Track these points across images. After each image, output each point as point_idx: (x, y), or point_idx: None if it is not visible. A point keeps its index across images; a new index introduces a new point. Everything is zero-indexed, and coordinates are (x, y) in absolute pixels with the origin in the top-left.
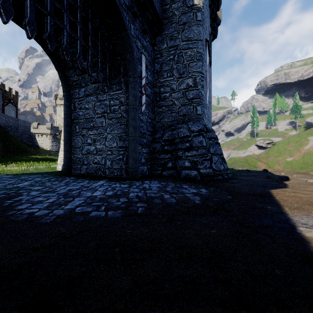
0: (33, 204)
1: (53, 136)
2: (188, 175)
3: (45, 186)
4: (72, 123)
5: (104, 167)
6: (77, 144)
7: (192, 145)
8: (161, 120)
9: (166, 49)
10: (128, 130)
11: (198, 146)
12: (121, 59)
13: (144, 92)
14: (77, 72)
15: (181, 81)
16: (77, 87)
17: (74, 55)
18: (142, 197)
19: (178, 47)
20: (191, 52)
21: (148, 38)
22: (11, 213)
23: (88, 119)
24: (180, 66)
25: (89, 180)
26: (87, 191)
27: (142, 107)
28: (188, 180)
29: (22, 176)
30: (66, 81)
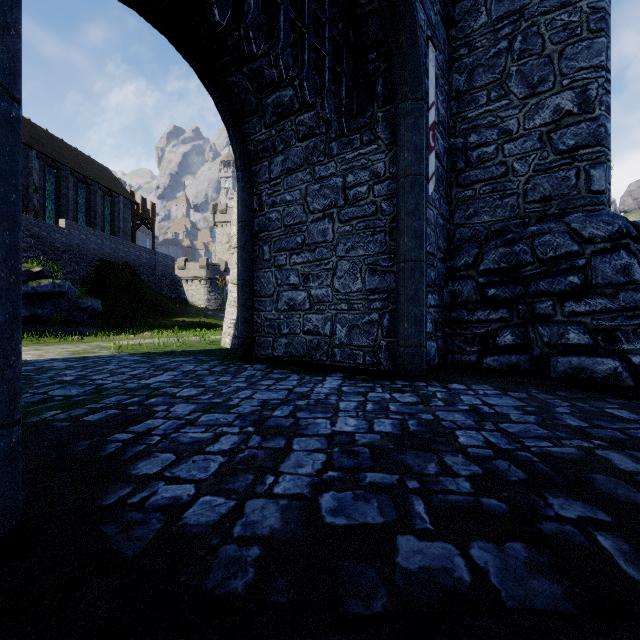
0: (178, 457)
1: (210, 282)
2: (581, 372)
3: (203, 386)
4: (255, 242)
5: (331, 342)
6: (265, 287)
7: (591, 279)
8: (470, 220)
9: (484, 27)
10: (396, 246)
11: (616, 284)
12: (379, 57)
13: (433, 143)
14: (266, 118)
15: (534, 106)
16: (265, 156)
17: (262, 78)
18: (524, 459)
19: (525, 11)
20: (570, 14)
21: (439, 5)
22: (113, 501)
23: (290, 228)
24: (532, 64)
25: (299, 375)
26: (314, 414)
27: (429, 183)
28: (587, 386)
29: (158, 359)
30: (243, 145)
